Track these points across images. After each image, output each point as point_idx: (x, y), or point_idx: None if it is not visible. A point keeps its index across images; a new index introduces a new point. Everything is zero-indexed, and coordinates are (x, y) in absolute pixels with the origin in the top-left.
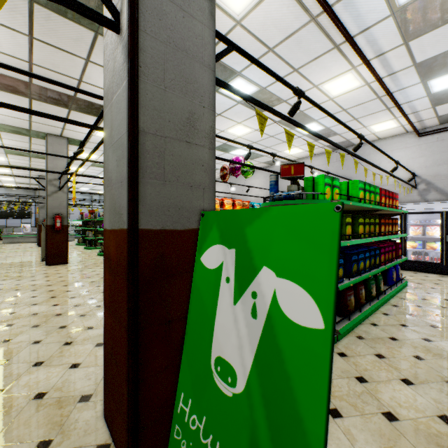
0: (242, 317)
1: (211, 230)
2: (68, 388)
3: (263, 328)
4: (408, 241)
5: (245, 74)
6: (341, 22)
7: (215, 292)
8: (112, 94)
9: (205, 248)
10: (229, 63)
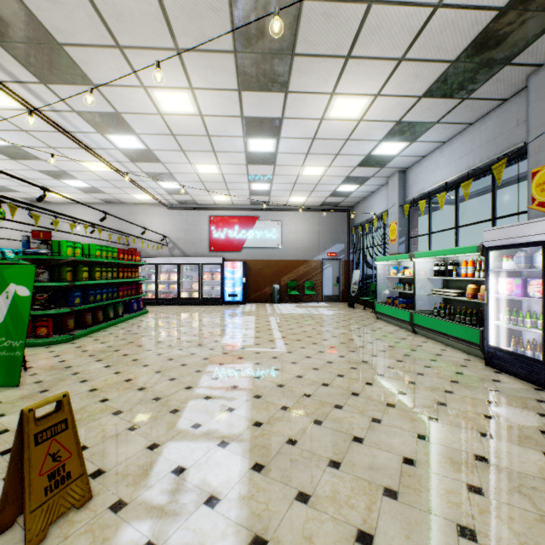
0: (3, 300)
1: None
2: None
3: (12, 301)
4: (160, 284)
5: None
6: (83, 143)
7: None
8: None
9: None
10: None
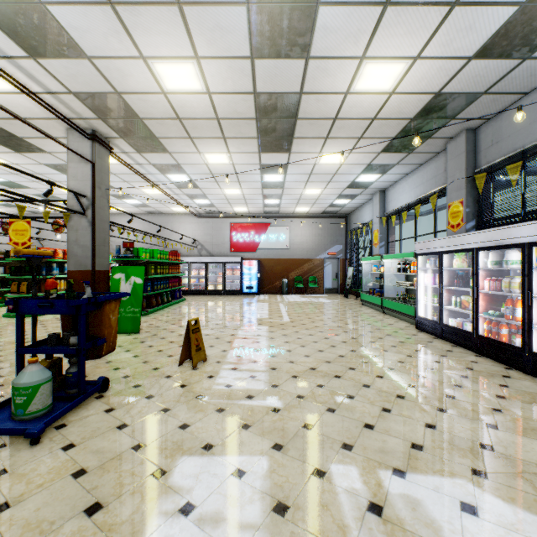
0: (128, 286)
1: (117, 270)
2: (38, 336)
3: (133, 286)
4: (192, 278)
5: None
6: (150, 180)
7: (120, 283)
8: (78, 229)
9: (115, 274)
10: None
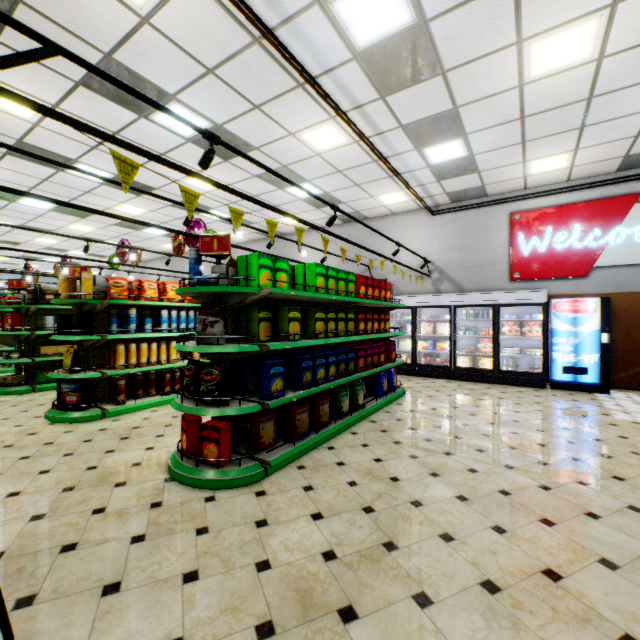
0: None
1: None
2: None
3: None
4: (420, 340)
5: (183, 100)
6: (291, 54)
7: None
8: None
9: None
10: (152, 78)
